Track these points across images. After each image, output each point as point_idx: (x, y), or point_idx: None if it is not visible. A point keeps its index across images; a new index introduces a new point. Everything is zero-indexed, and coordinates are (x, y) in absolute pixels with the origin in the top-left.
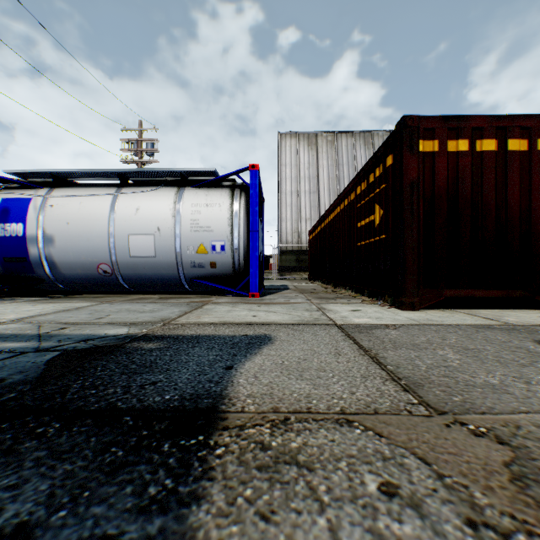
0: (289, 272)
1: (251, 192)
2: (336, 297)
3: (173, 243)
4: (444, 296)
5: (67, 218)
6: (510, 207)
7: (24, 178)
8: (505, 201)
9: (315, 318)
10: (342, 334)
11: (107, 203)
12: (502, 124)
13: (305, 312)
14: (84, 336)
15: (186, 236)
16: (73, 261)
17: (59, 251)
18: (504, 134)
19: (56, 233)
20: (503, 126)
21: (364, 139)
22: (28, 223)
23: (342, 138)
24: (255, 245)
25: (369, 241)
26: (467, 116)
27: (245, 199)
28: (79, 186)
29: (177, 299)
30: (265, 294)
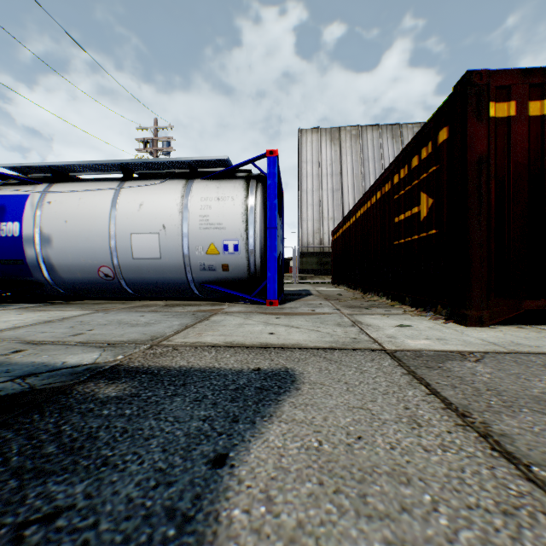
0: (311, 276)
1: (269, 183)
2: (369, 305)
3: (180, 242)
4: (523, 308)
5: (65, 216)
6: None
7: (23, 174)
8: None
9: (352, 338)
10: (403, 371)
11: (108, 199)
12: None
13: (336, 328)
14: (32, 366)
15: (194, 235)
16: (72, 264)
17: (57, 253)
18: None
19: (53, 232)
20: None
21: (392, 132)
22: (24, 221)
23: (368, 132)
24: (273, 244)
25: (412, 239)
26: None
27: (262, 191)
28: (80, 181)
29: (184, 306)
30: (285, 300)
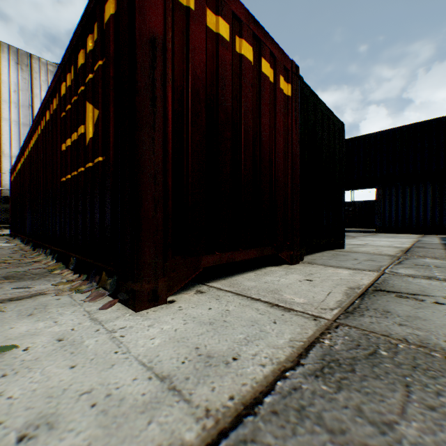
0: None
1: None
2: (5, 277)
3: None
4: (203, 267)
5: None
6: (264, 144)
7: None
8: (261, 135)
9: None
10: None
11: None
12: (259, 34)
13: None
14: None
15: None
16: None
17: None
18: (259, 49)
19: None
20: (259, 38)
21: None
22: None
23: None
24: None
25: (79, 172)
26: None
27: None
28: None
29: None
30: None
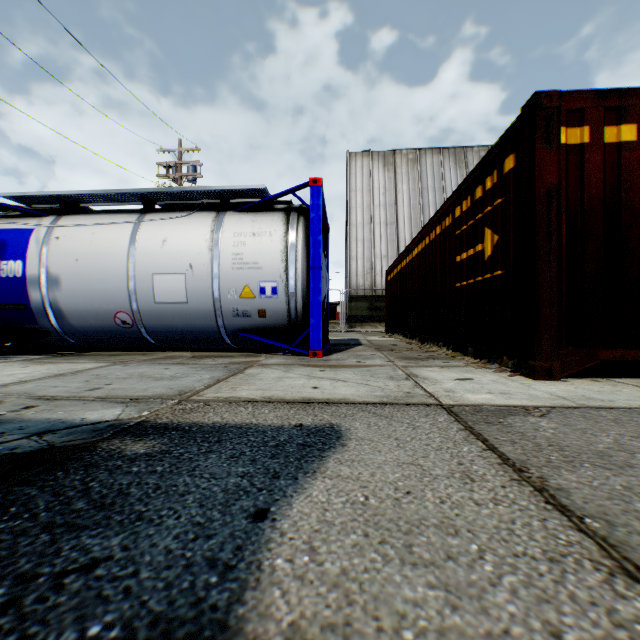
0: (361, 323)
1: (312, 216)
2: (427, 357)
3: (209, 284)
4: (598, 359)
5: (76, 254)
6: None
7: (26, 204)
8: None
9: (406, 392)
10: (459, 426)
11: (126, 234)
12: None
13: (388, 381)
14: (48, 423)
15: (226, 275)
16: (84, 309)
17: (66, 296)
18: None
19: (62, 272)
20: None
21: (455, 156)
22: (28, 260)
23: (427, 156)
24: (317, 286)
25: (475, 280)
26: (635, 88)
27: (305, 226)
28: (93, 213)
29: (214, 358)
30: (330, 351)
